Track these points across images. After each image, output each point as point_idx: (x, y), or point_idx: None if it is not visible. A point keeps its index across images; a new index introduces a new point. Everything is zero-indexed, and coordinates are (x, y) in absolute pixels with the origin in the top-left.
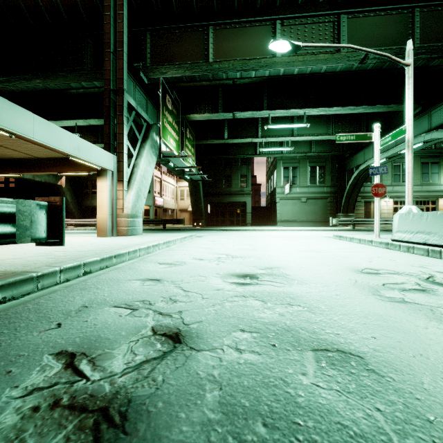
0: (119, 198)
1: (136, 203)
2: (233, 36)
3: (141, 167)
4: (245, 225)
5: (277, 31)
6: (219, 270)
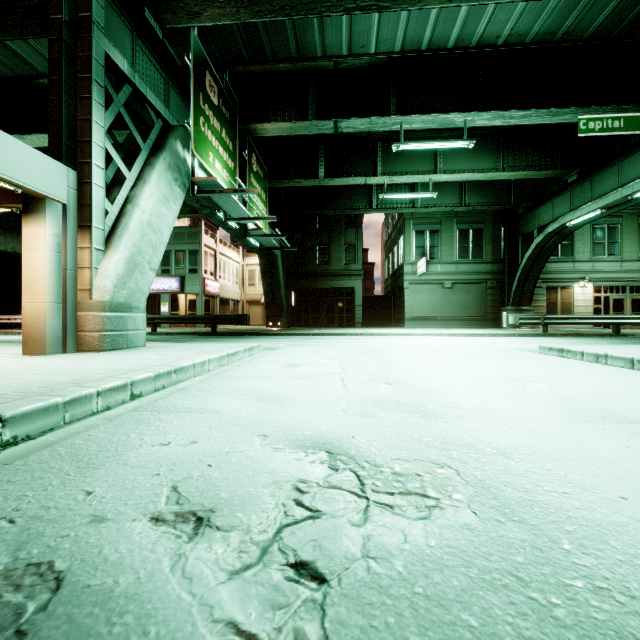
0: (82, 266)
1: (128, 280)
2: None
3: (143, 204)
4: (352, 326)
5: None
6: None
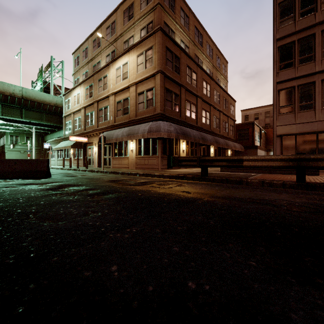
0: None
1: None
2: None
3: None
4: None
5: (0, 107)
6: None
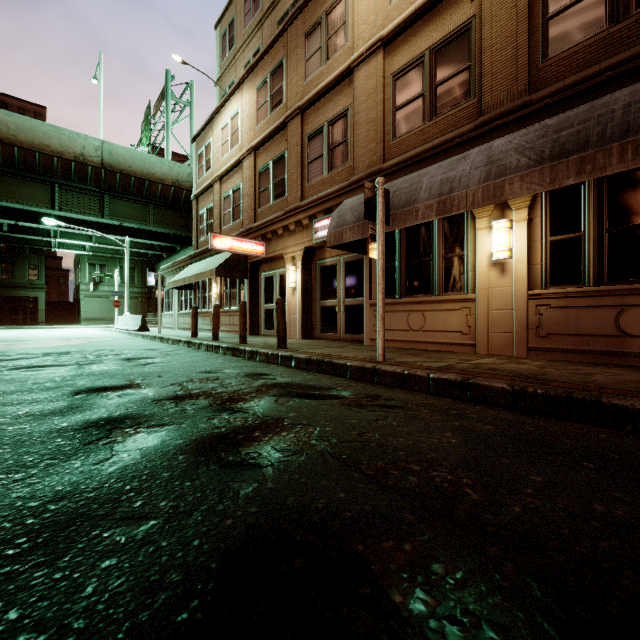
0: None
1: None
2: (15, 184)
3: None
4: (36, 325)
5: (56, 191)
6: (7, 335)
